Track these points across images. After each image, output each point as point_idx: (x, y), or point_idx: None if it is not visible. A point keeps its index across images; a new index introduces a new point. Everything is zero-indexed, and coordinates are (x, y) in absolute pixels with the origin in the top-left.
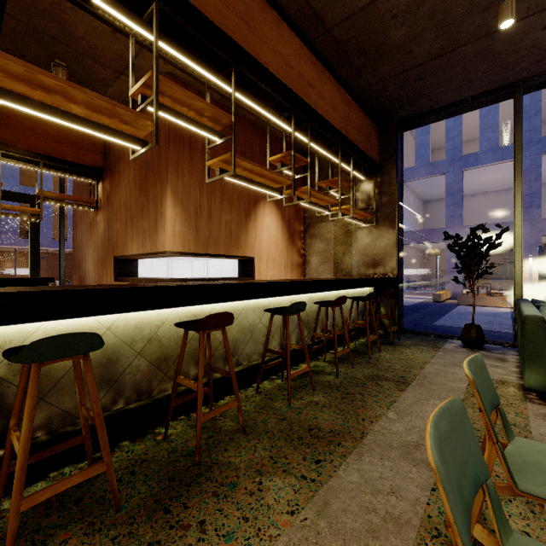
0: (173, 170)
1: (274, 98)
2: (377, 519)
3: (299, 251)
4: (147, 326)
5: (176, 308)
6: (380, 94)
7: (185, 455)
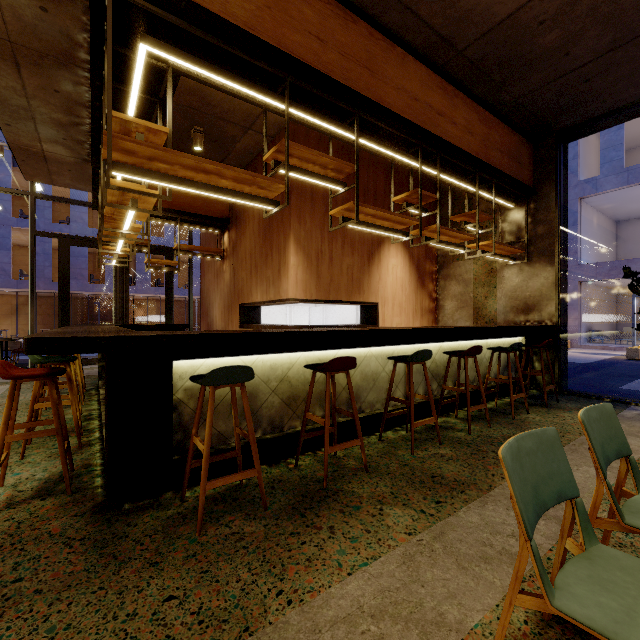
0: (296, 217)
1: (398, 136)
2: (492, 552)
3: (430, 294)
4: (279, 367)
5: (303, 352)
6: (531, 105)
7: (314, 481)
